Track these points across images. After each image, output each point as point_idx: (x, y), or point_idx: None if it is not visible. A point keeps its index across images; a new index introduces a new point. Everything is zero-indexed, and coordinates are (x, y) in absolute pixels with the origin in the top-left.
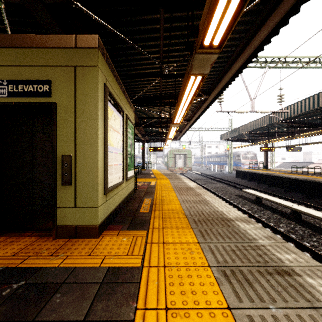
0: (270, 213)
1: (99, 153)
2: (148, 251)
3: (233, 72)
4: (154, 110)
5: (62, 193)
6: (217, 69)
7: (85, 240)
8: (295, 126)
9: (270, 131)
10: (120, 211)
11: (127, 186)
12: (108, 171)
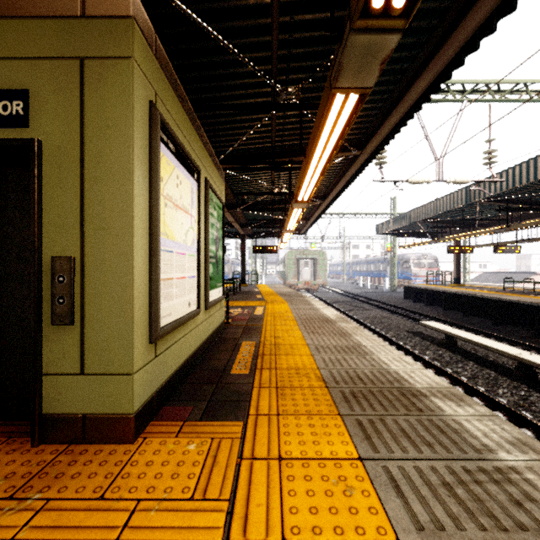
0: (476, 366)
1: (138, 252)
2: (243, 484)
3: (411, 100)
4: (262, 179)
5: (52, 342)
6: (379, 97)
7: (103, 448)
8: (512, 208)
9: (467, 217)
10: (192, 371)
11: (207, 319)
12: (162, 292)
